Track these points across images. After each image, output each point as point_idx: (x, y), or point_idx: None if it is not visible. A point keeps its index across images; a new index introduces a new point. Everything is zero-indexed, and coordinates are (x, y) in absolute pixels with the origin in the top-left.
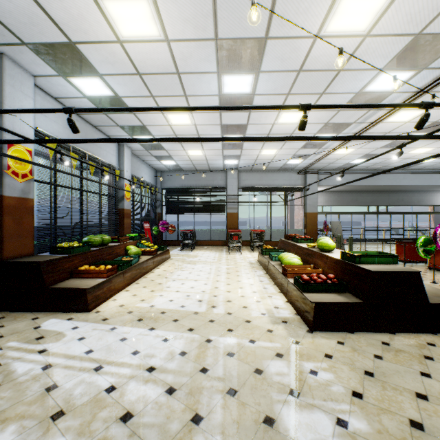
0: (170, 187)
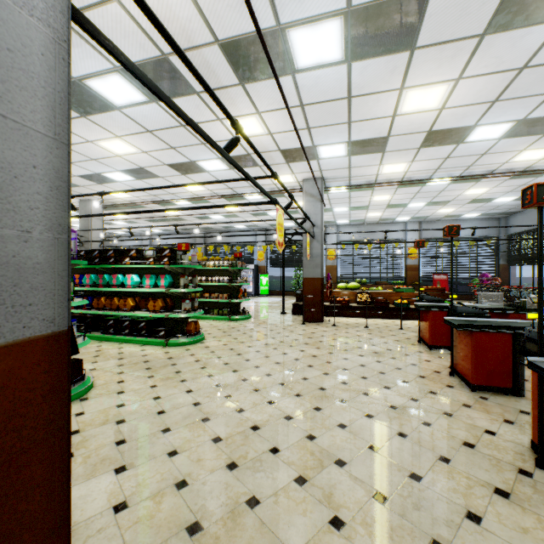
0: (509, 234)
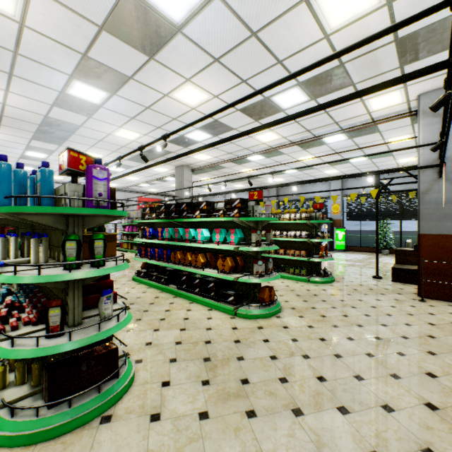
0: None
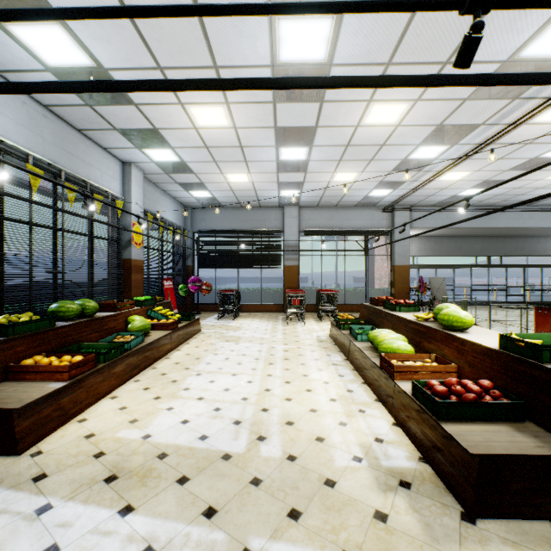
0: (204, 230)
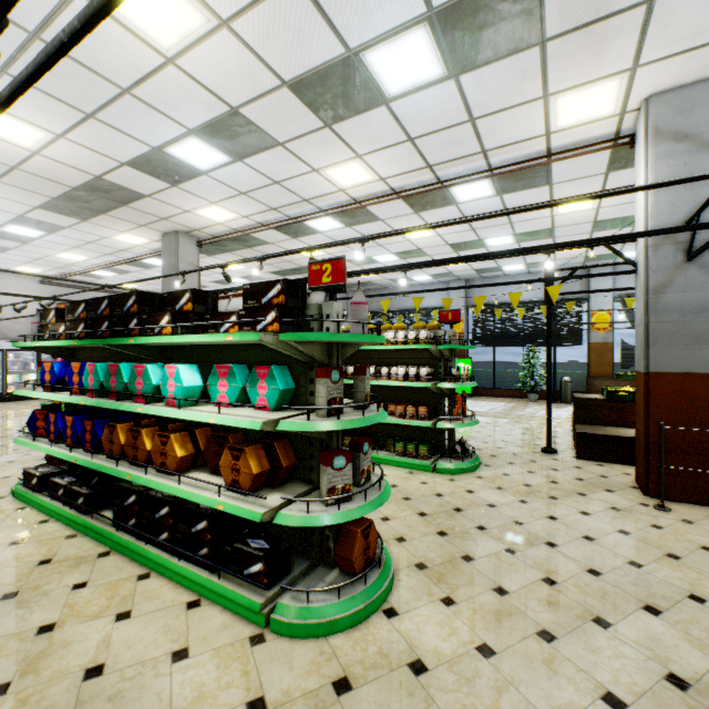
0: None
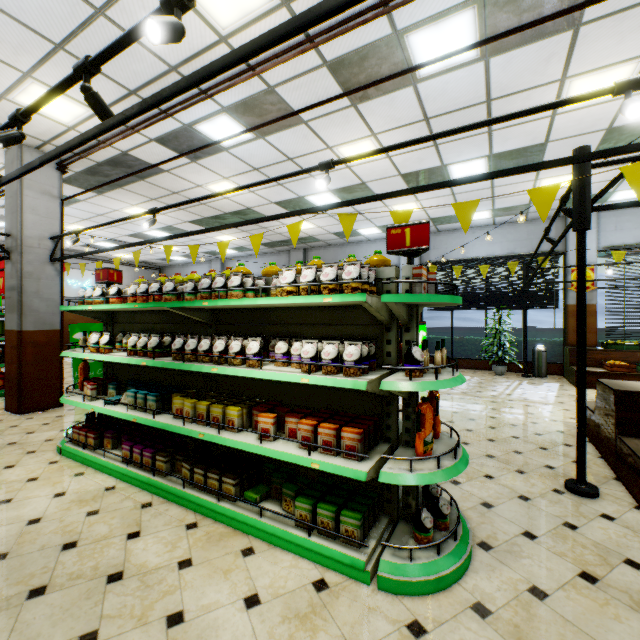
0: None
